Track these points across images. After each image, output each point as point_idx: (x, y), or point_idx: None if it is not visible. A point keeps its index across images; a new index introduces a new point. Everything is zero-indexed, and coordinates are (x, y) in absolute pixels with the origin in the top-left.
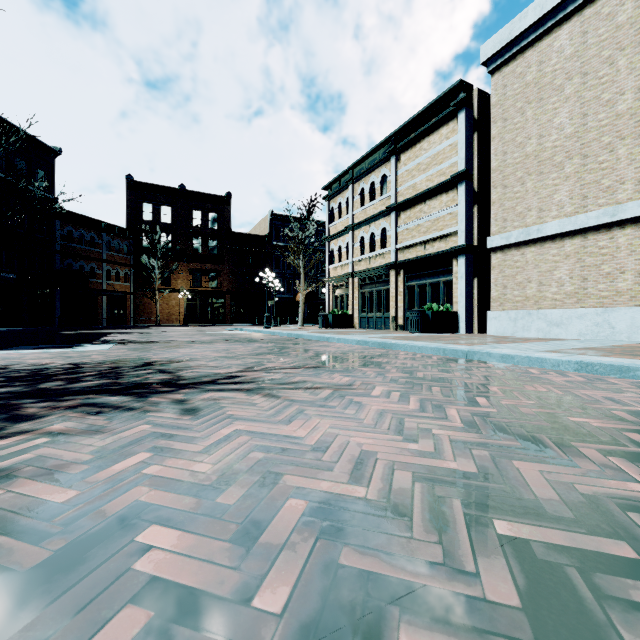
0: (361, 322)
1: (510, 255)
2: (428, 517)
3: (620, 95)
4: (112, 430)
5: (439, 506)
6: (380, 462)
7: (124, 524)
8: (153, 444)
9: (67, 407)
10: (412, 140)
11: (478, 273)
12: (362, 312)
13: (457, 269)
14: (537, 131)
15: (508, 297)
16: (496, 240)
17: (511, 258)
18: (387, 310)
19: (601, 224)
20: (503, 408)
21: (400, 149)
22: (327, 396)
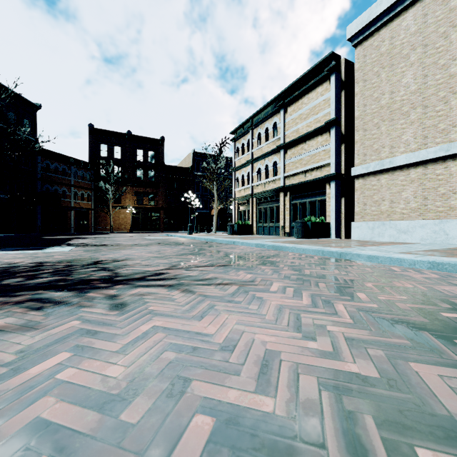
0: (258, 230)
1: (369, 180)
2: (343, 443)
3: (452, 61)
4: (45, 326)
5: (352, 425)
6: (284, 364)
7: (13, 454)
8: (76, 342)
9: (15, 302)
10: (296, 97)
11: (345, 194)
12: (259, 223)
13: (329, 191)
14: (389, 89)
15: (367, 212)
16: (358, 169)
17: (369, 183)
18: (277, 221)
19: (438, 157)
20: (382, 303)
21: (287, 103)
22: (234, 291)
